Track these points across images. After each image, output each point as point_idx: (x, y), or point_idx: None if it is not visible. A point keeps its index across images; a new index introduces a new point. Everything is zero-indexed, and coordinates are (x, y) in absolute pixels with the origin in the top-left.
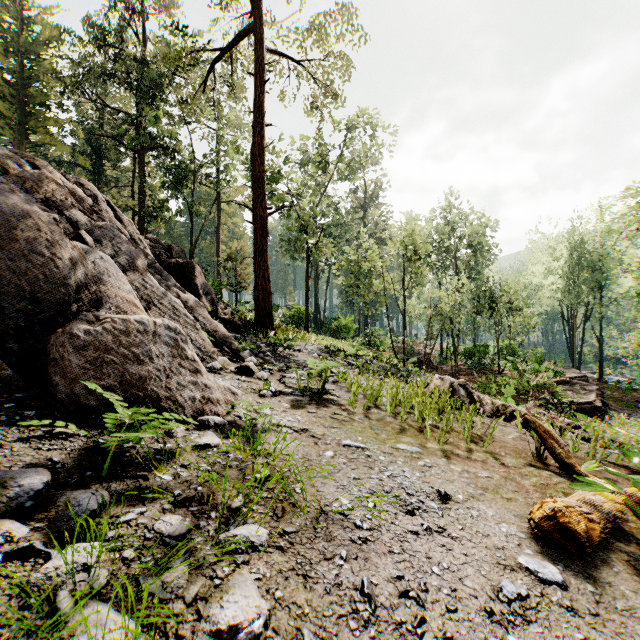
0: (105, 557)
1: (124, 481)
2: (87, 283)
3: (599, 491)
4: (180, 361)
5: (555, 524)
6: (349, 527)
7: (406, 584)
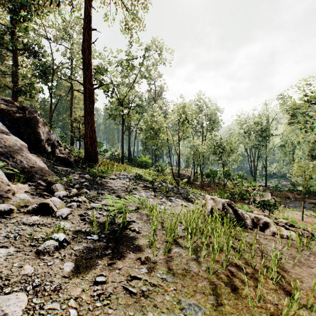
0: None
1: None
2: None
3: None
4: None
5: None
6: None
7: None
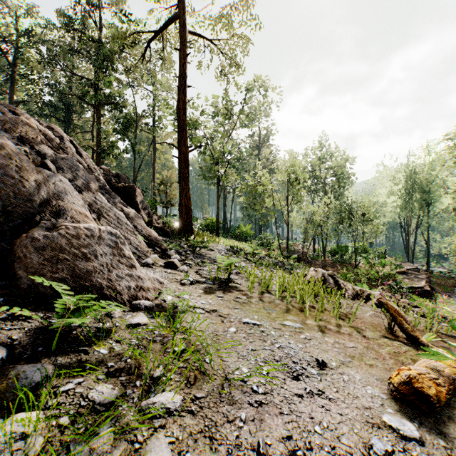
0: (44, 424)
1: (68, 355)
2: (48, 199)
3: (441, 360)
4: (119, 258)
5: (410, 387)
6: (247, 392)
7: (294, 443)
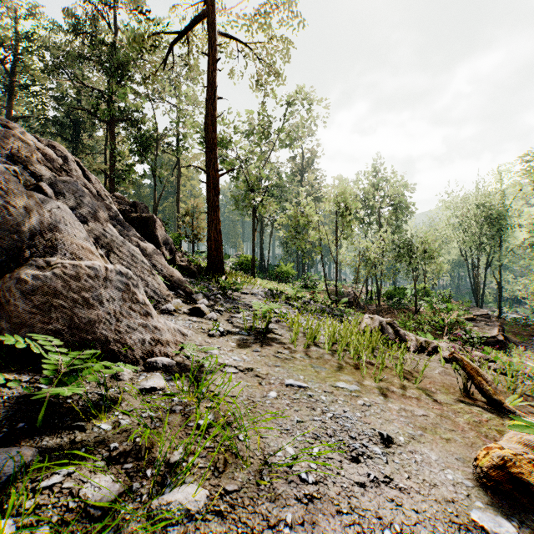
0: None
1: (58, 433)
2: (42, 230)
3: None
4: (131, 305)
5: (502, 472)
6: (294, 481)
7: None
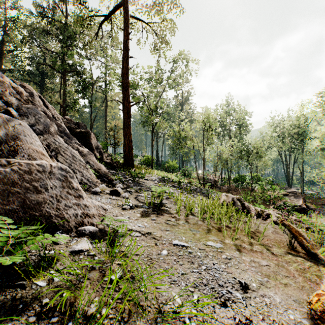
0: None
1: (4, 291)
2: (8, 140)
3: None
4: (68, 190)
5: None
6: None
7: None
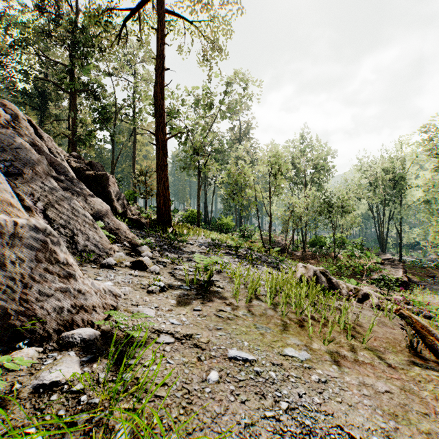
0: None
1: None
2: None
3: None
4: (47, 266)
5: None
6: None
7: None
